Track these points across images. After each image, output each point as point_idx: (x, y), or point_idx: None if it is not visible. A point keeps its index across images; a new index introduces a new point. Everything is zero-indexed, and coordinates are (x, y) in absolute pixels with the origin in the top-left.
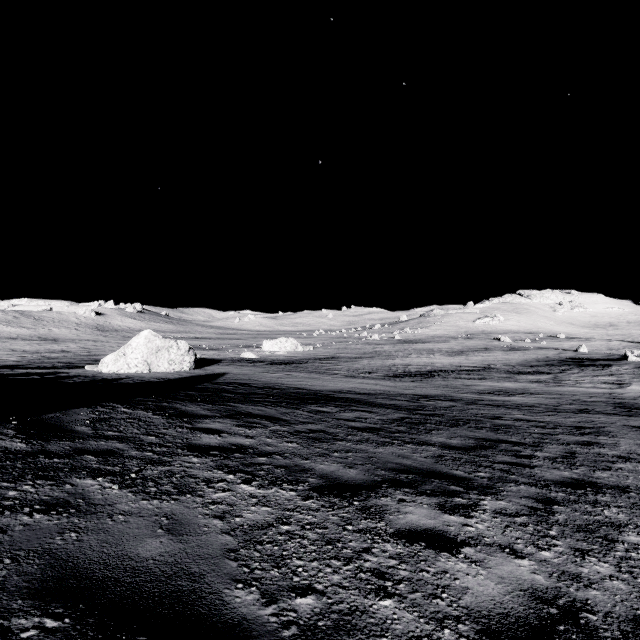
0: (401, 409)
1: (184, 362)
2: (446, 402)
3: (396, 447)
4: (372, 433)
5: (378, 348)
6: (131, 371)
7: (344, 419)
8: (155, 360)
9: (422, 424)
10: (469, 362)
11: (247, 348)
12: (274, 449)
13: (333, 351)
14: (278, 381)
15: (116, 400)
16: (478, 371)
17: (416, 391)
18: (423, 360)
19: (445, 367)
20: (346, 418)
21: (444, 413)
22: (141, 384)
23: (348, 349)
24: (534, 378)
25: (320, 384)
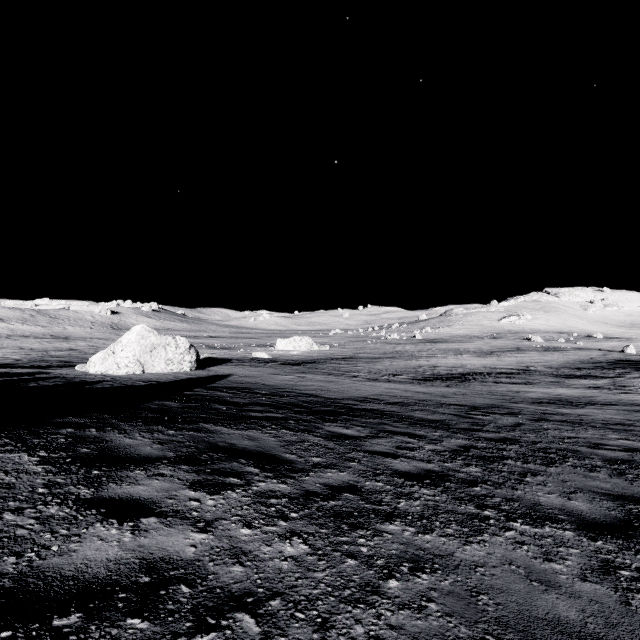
0: (454, 430)
1: (184, 362)
2: (506, 417)
3: (501, 536)
4: (436, 488)
5: (399, 348)
6: (121, 372)
7: (381, 452)
8: (149, 359)
9: (500, 460)
10: (503, 363)
11: (260, 347)
12: (247, 575)
13: (351, 351)
14: (289, 385)
15: (11, 425)
16: (518, 374)
17: (458, 400)
18: (451, 361)
19: (478, 369)
20: (383, 450)
21: (516, 436)
22: (112, 390)
23: (366, 349)
24: (589, 383)
25: (339, 389)
